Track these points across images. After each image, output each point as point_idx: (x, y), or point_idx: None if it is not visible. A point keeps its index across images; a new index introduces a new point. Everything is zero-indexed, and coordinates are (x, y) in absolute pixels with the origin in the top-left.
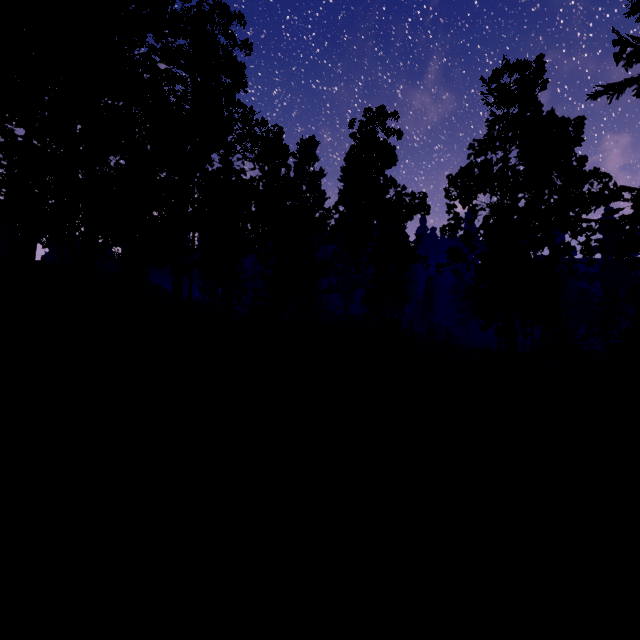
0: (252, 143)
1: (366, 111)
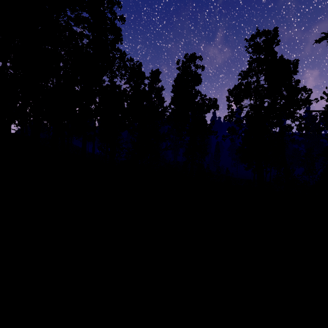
0: (125, 71)
1: (185, 55)
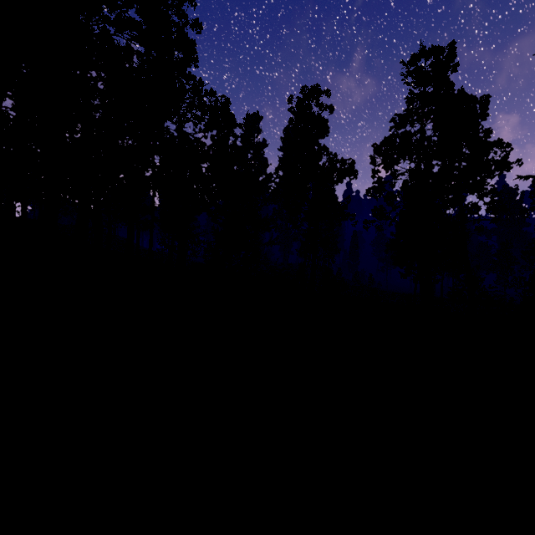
0: (202, 112)
1: (303, 89)
